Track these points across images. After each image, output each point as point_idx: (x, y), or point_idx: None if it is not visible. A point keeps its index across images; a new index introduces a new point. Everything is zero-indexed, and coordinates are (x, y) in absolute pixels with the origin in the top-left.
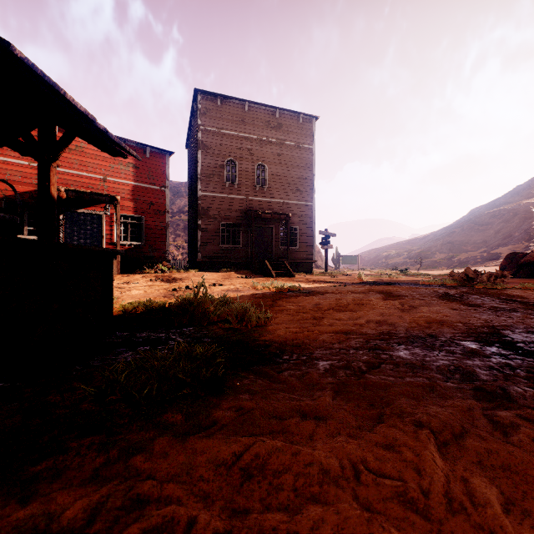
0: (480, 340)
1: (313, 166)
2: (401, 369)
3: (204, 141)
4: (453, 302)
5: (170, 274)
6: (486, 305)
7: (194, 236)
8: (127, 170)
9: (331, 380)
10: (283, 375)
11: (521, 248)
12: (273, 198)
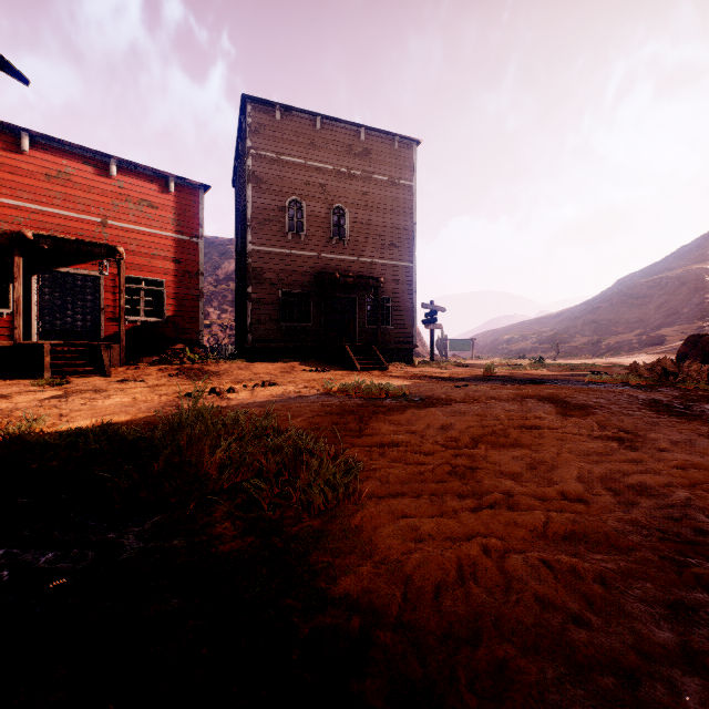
0: None
1: (413, 211)
2: None
3: (255, 171)
4: (692, 421)
5: (203, 365)
6: None
7: (243, 310)
8: (139, 211)
9: None
10: None
11: (692, 329)
12: (356, 255)
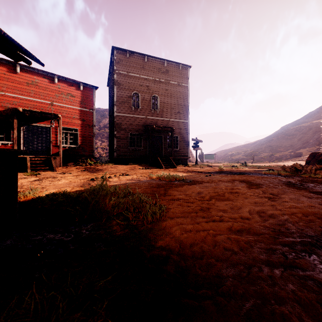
0: None
1: (188, 97)
2: None
3: (118, 80)
4: (301, 190)
5: (95, 166)
6: None
7: (112, 142)
8: (67, 98)
9: None
10: None
11: (314, 149)
12: (162, 117)
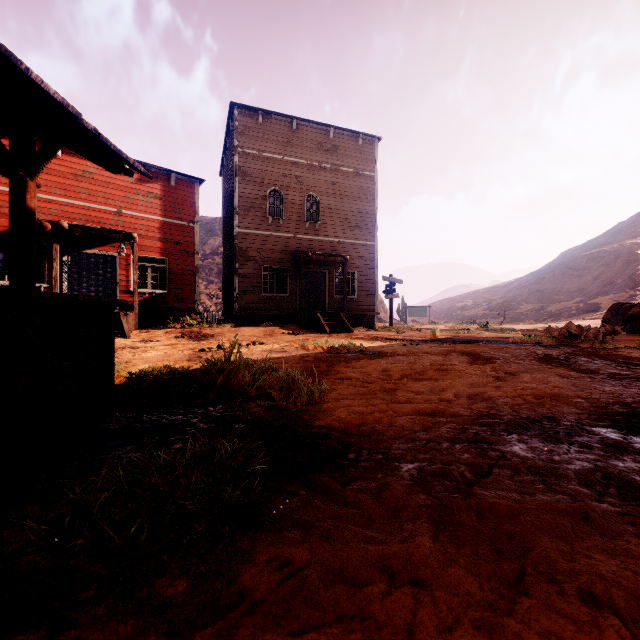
0: (618, 425)
1: (375, 197)
2: (524, 476)
3: (241, 166)
4: (560, 367)
5: (200, 329)
6: (603, 371)
7: (230, 283)
8: (147, 201)
9: (425, 500)
10: (350, 491)
11: (624, 297)
12: (326, 236)
